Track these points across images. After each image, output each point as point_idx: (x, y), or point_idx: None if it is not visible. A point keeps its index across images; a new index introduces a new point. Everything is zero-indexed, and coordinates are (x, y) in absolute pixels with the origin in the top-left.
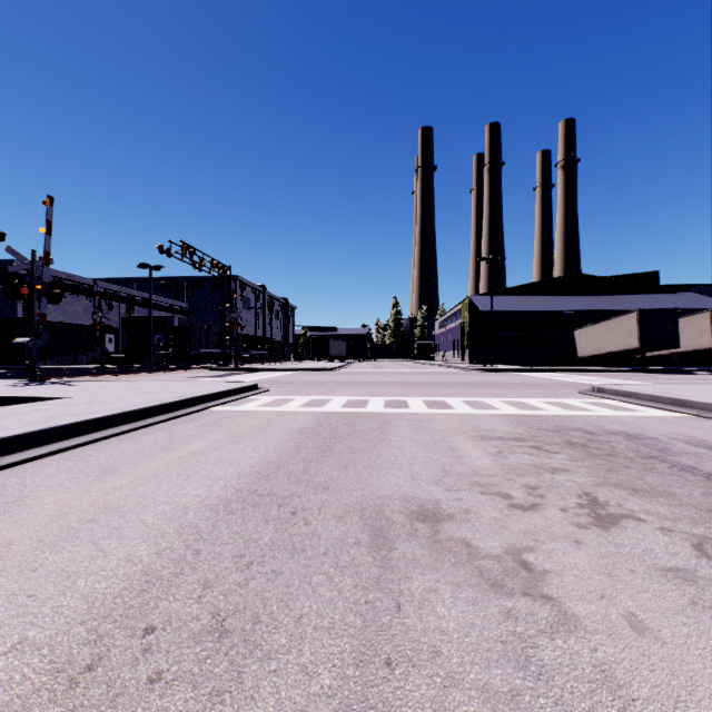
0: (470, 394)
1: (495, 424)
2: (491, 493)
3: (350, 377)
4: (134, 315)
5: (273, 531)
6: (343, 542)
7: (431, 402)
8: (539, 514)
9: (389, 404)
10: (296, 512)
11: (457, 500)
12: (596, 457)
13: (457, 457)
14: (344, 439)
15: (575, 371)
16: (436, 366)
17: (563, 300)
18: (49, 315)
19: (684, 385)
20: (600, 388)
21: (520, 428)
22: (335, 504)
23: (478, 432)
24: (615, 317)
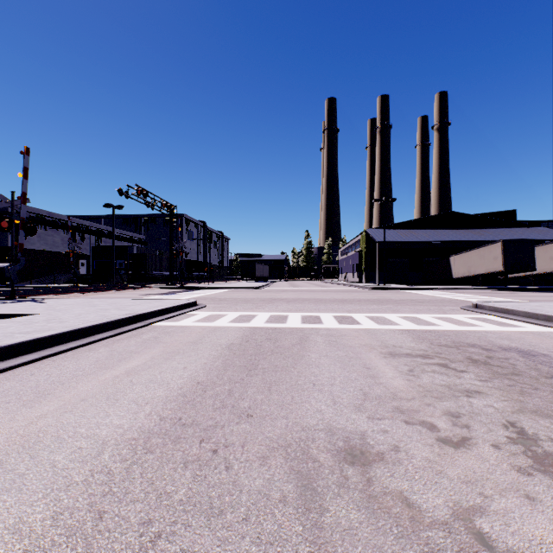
0: (371, 310)
1: (400, 340)
2: (415, 422)
3: (272, 295)
4: (101, 244)
5: (190, 479)
6: (267, 498)
7: (340, 317)
8: (472, 453)
9: (306, 319)
10: (218, 450)
11: (383, 432)
12: (503, 377)
13: (373, 377)
14: (267, 356)
15: (452, 289)
16: (340, 285)
17: (440, 233)
18: (34, 244)
19: (549, 302)
20: (479, 305)
21: (422, 344)
22: (258, 438)
23: (387, 348)
24: (483, 246)
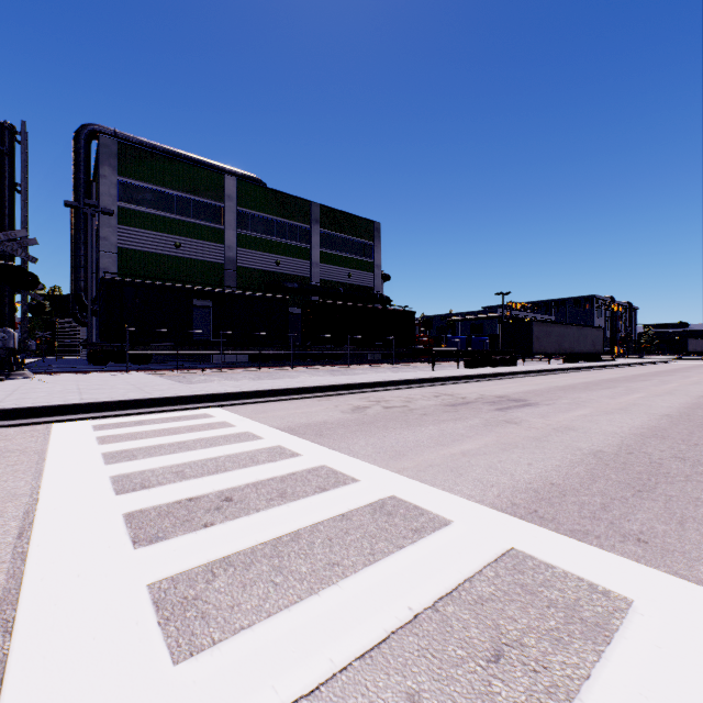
0: None
1: None
2: None
3: None
4: None
5: None
6: None
7: None
8: None
9: None
10: None
11: None
12: None
13: None
14: None
15: None
16: None
17: None
18: None
19: None
20: None
21: None
22: None
23: None
24: None
